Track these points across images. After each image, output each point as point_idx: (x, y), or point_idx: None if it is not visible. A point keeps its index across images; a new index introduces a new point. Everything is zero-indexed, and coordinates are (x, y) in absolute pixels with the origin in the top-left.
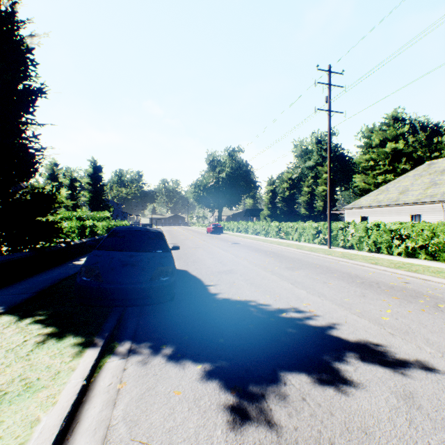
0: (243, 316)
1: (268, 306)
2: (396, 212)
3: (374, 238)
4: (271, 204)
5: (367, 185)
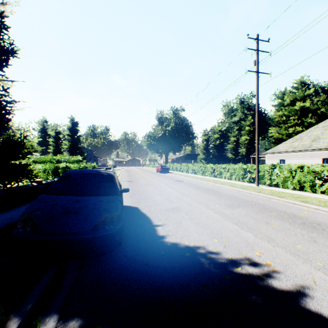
0: (194, 271)
1: (218, 255)
2: (309, 156)
3: (298, 178)
4: (205, 150)
5: (280, 135)
